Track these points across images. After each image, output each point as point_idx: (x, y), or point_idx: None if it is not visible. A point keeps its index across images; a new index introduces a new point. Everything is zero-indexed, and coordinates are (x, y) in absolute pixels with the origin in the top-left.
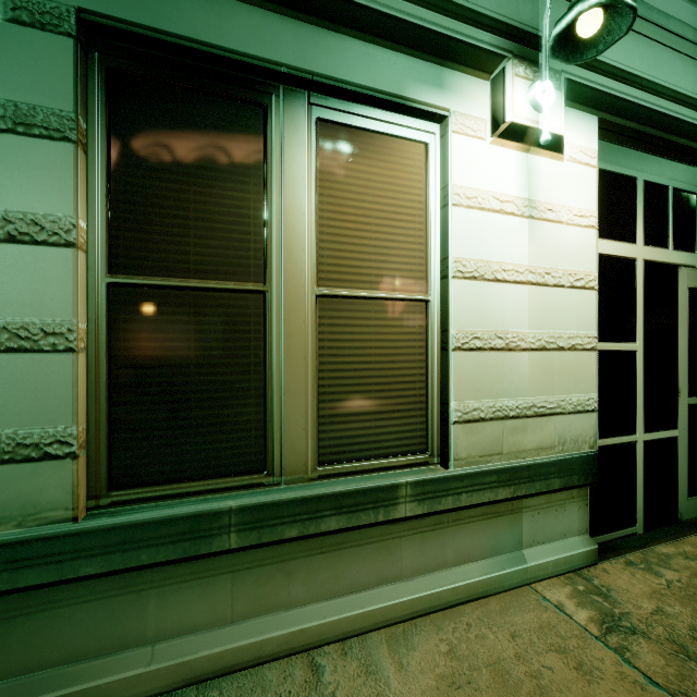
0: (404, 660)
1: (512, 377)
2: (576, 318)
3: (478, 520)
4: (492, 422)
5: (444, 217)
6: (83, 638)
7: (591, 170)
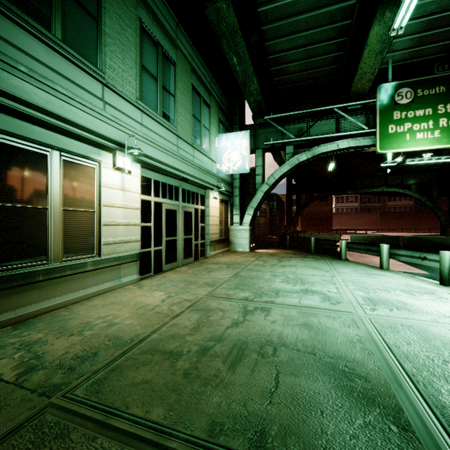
0: (92, 302)
1: (118, 232)
2: (135, 217)
3: (109, 271)
4: (113, 244)
5: (100, 189)
6: None
7: (139, 178)
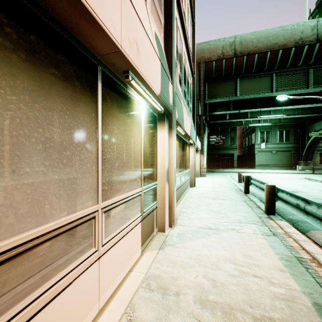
0: None
1: None
2: None
3: None
4: None
5: None
6: None
7: None
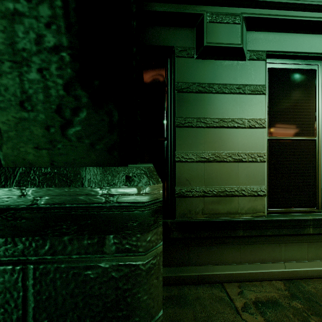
0: None
1: None
2: None
3: None
4: None
5: None
6: (264, 255)
7: None
